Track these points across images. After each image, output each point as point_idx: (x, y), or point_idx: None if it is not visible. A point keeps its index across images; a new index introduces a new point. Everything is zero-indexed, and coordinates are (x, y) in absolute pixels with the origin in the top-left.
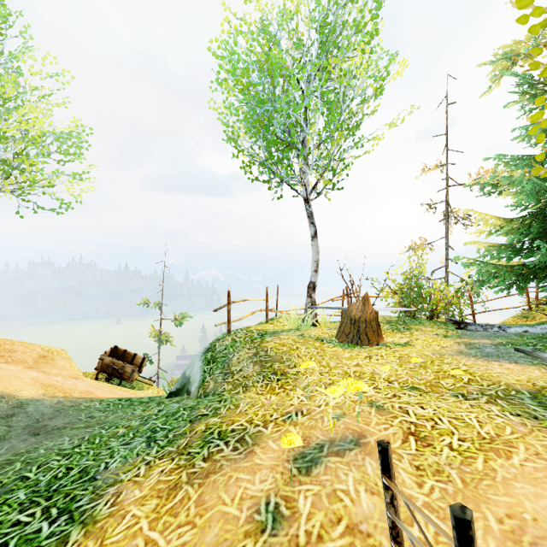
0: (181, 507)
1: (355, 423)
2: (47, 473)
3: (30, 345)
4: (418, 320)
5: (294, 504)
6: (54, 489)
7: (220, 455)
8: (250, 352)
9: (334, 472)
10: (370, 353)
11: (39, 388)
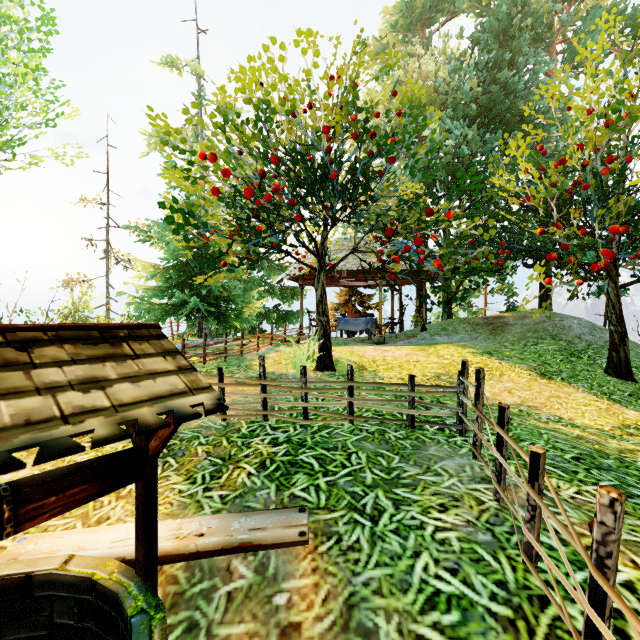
0: None
1: None
2: None
3: None
4: None
5: None
6: None
7: None
8: None
9: None
10: None
11: None
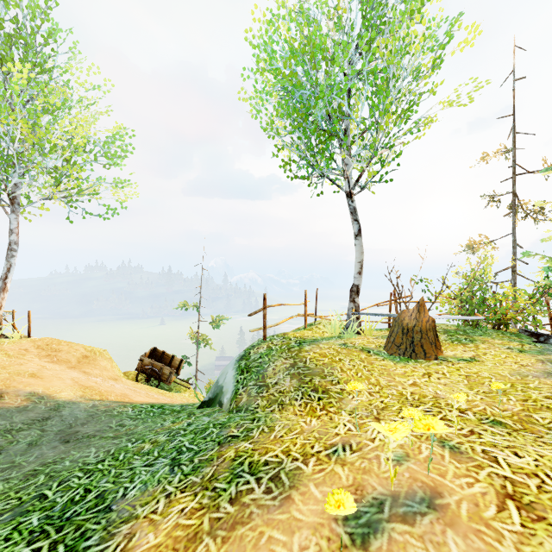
0: None
1: (425, 472)
2: (65, 493)
3: (74, 345)
4: (481, 329)
5: None
6: (67, 516)
7: (250, 498)
8: (287, 362)
9: (402, 549)
10: (428, 369)
11: (78, 389)
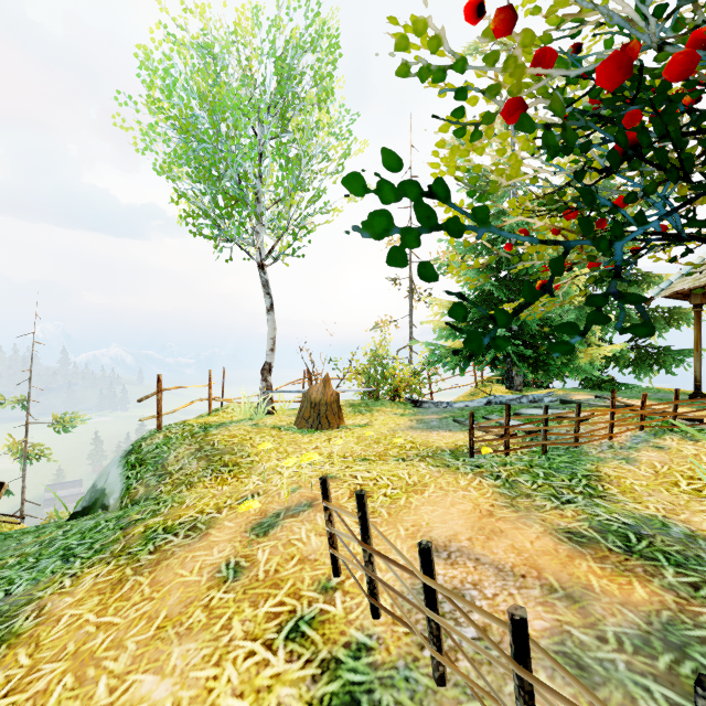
0: (133, 592)
1: (310, 491)
2: None
3: None
4: (381, 401)
5: (253, 558)
6: None
7: (171, 545)
8: (192, 448)
9: (290, 528)
10: (330, 436)
11: None
